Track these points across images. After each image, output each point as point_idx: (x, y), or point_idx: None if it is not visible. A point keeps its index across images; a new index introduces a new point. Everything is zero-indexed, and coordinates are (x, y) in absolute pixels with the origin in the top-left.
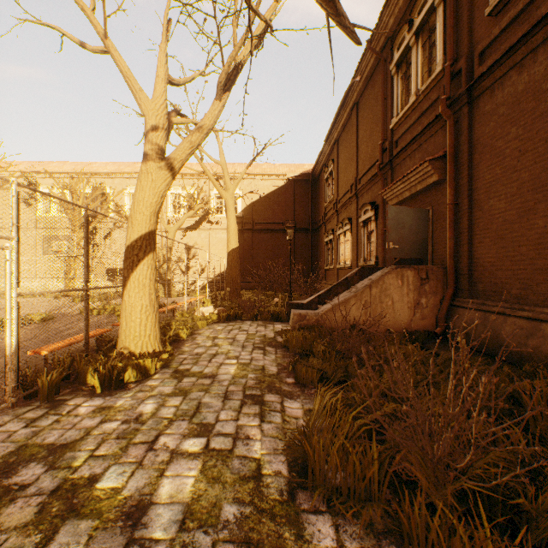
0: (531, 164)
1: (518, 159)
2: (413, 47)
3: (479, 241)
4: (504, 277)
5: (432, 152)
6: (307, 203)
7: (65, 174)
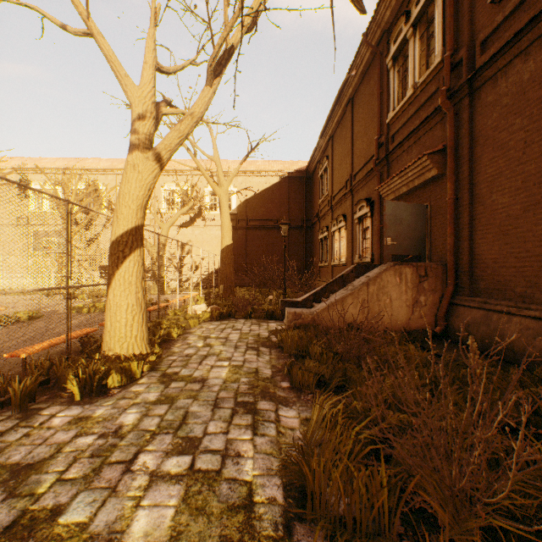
0: (537, 156)
1: (523, 151)
2: (410, 39)
3: (480, 237)
4: (508, 275)
5: (431, 146)
6: (302, 200)
7: (57, 170)
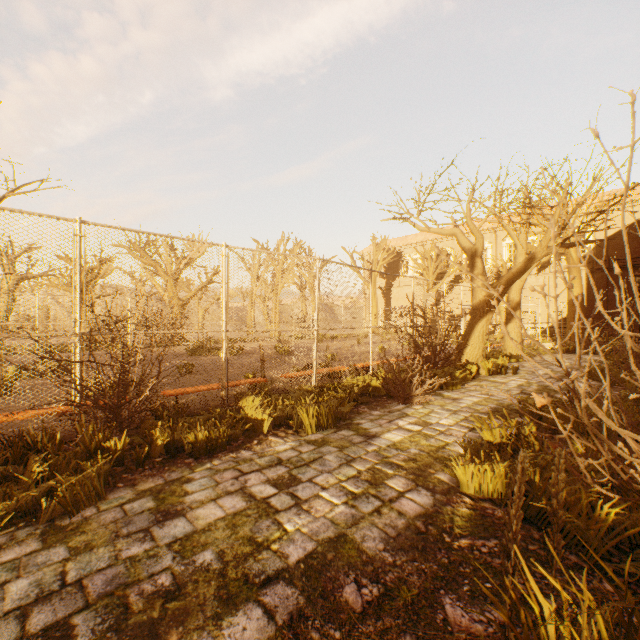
0: None
1: None
2: None
3: None
4: None
5: None
6: None
7: (418, 243)
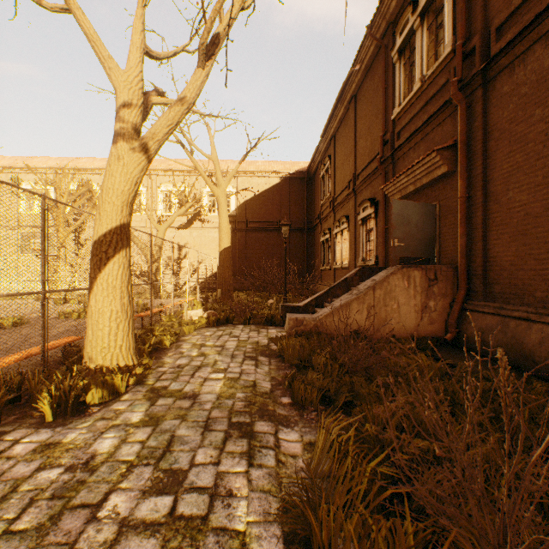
0: None
1: (544, 144)
2: (417, 30)
3: (495, 238)
4: (527, 278)
5: (440, 142)
6: (303, 201)
7: (49, 169)
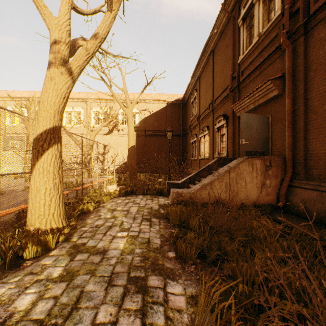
0: None
1: None
2: (255, 3)
3: (313, 138)
4: None
5: (272, 75)
6: (180, 118)
7: (24, 98)
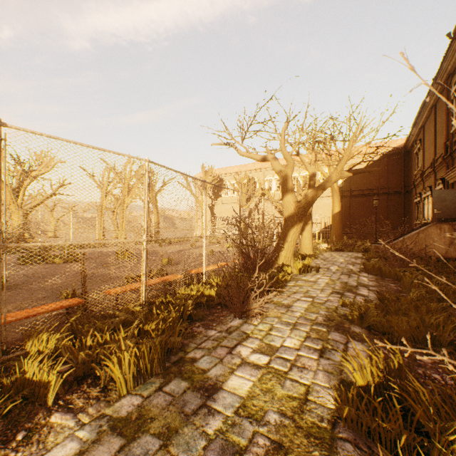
0: None
1: None
2: None
3: None
4: None
5: None
6: (399, 171)
7: (234, 173)
